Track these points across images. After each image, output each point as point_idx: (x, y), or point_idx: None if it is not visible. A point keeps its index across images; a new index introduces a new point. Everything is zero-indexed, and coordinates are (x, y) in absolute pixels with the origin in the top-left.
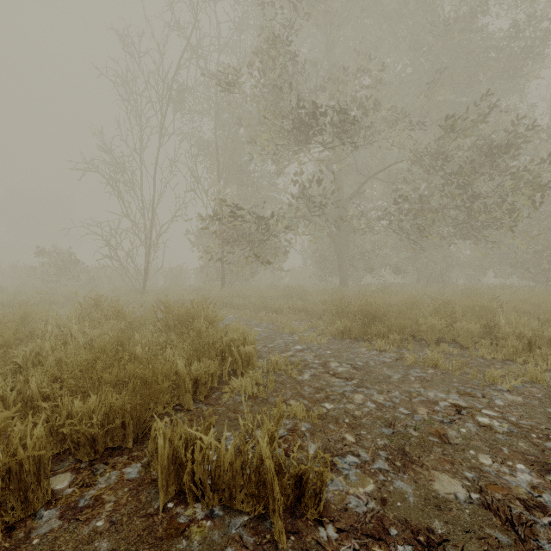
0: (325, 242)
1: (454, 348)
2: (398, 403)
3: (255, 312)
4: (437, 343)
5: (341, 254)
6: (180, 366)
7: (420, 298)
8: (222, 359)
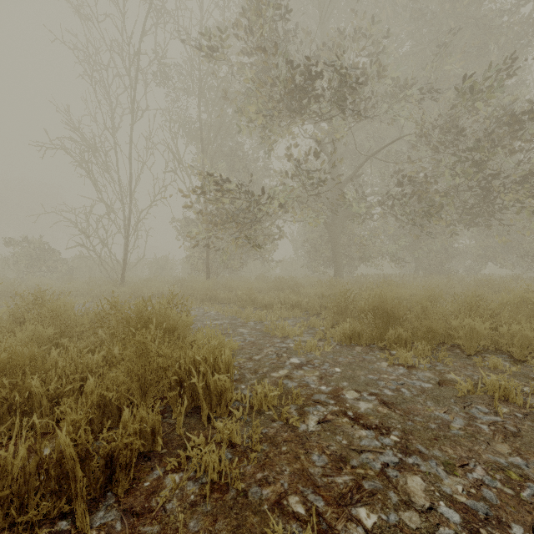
0: (318, 231)
1: (505, 361)
2: (499, 506)
3: (241, 308)
4: (478, 354)
5: (335, 243)
6: (63, 444)
7: (440, 292)
8: (179, 393)
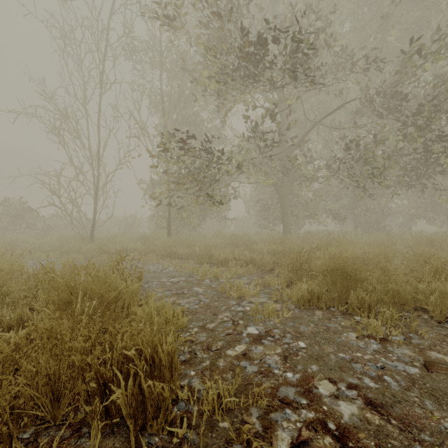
0: (268, 192)
1: None
2: None
3: (199, 263)
4: None
5: (284, 203)
6: None
7: (392, 250)
8: (103, 399)
